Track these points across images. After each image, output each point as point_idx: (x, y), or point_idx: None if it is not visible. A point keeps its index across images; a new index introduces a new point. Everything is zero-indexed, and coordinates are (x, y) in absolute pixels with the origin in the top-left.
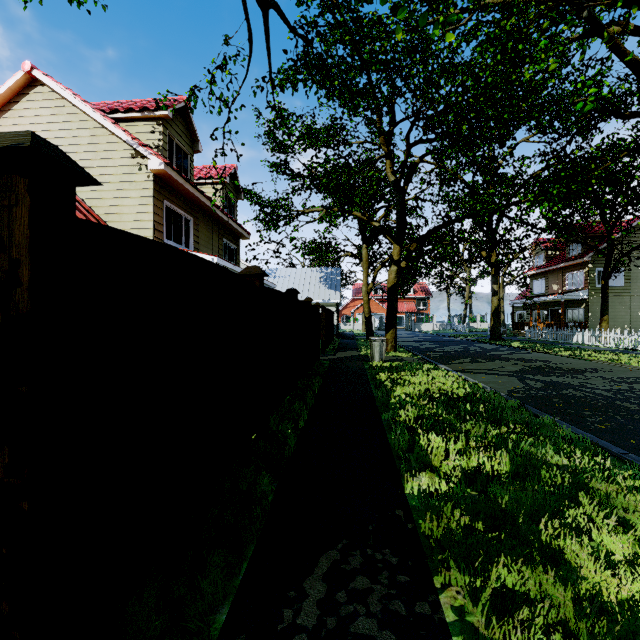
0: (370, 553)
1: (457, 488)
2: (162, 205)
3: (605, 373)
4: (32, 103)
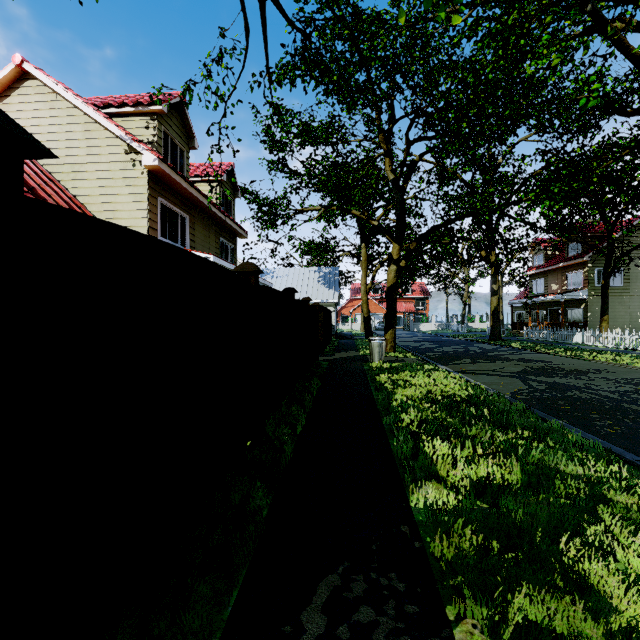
0: (374, 578)
1: (466, 500)
2: (157, 202)
3: (608, 374)
4: (23, 97)
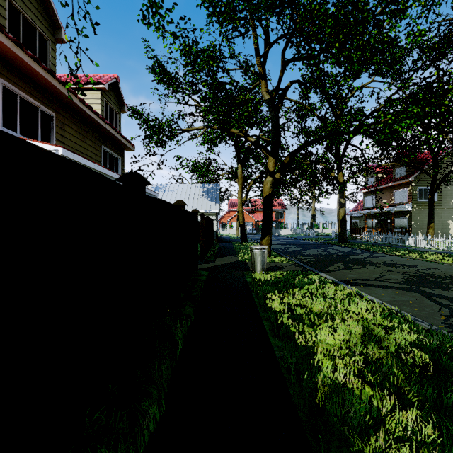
0: None
1: None
2: None
3: None
4: None
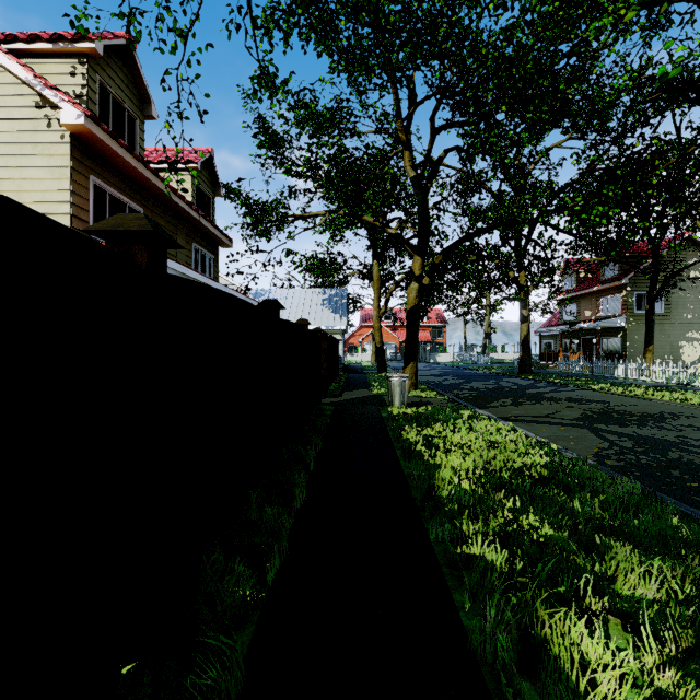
0: None
1: None
2: (87, 182)
3: (691, 420)
4: None
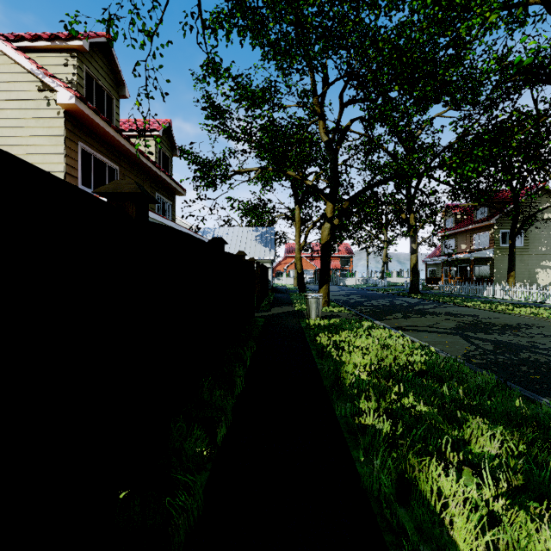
0: None
1: None
2: (77, 147)
3: (541, 329)
4: None
